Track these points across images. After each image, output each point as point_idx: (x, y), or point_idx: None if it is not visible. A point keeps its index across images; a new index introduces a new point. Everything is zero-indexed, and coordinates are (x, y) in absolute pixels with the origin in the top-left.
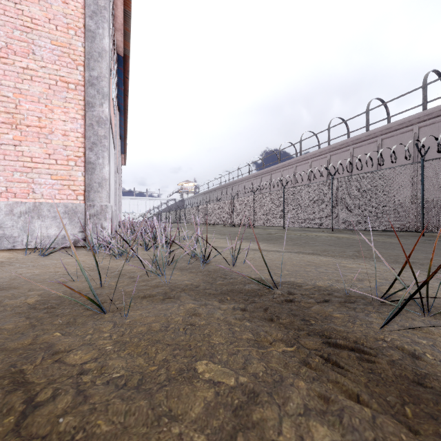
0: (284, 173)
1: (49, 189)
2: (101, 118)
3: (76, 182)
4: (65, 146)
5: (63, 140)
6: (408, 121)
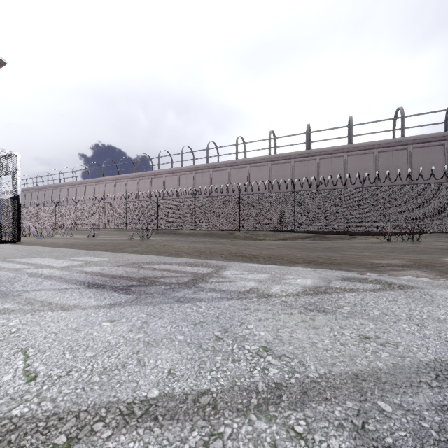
0: (106, 186)
1: None
2: None
3: None
4: None
5: None
6: (176, 170)
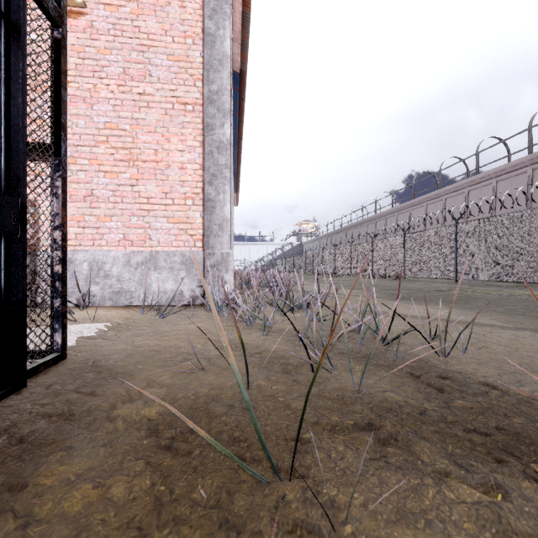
0: (447, 203)
1: (166, 235)
2: (222, 143)
3: (193, 225)
4: (182, 182)
5: (180, 174)
6: None
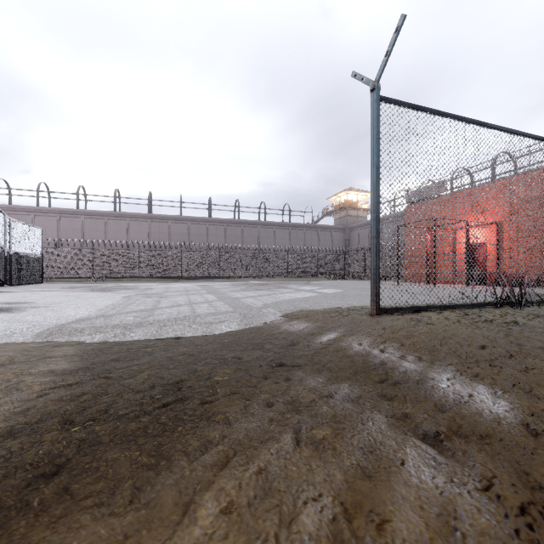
0: None
1: None
2: None
3: None
4: None
5: None
6: (28, 209)
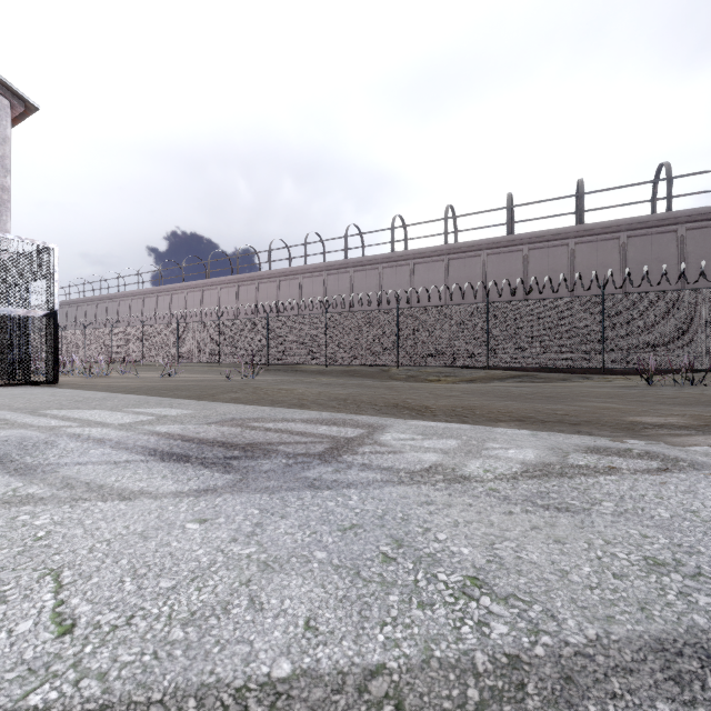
0: (189, 296)
1: None
2: None
3: None
4: None
5: None
6: (296, 270)
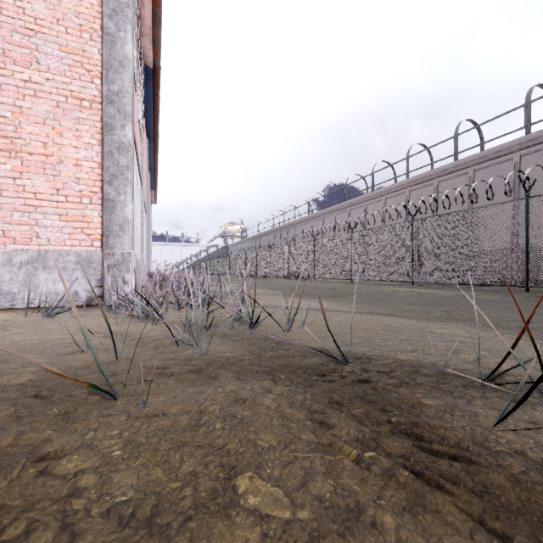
0: (352, 214)
1: (58, 233)
2: (123, 144)
3: (91, 224)
4: (78, 179)
5: (75, 171)
6: (507, 148)
